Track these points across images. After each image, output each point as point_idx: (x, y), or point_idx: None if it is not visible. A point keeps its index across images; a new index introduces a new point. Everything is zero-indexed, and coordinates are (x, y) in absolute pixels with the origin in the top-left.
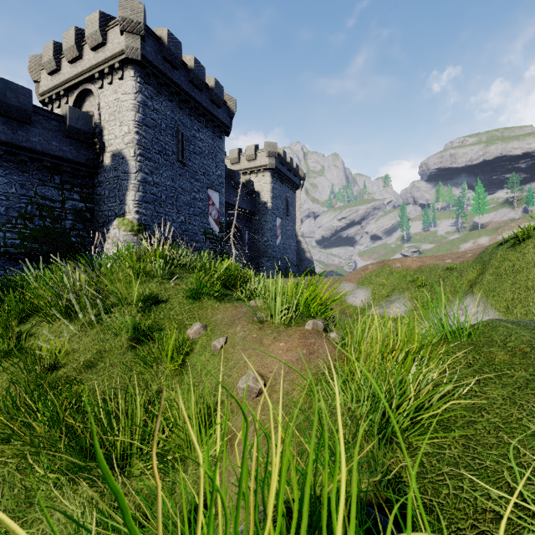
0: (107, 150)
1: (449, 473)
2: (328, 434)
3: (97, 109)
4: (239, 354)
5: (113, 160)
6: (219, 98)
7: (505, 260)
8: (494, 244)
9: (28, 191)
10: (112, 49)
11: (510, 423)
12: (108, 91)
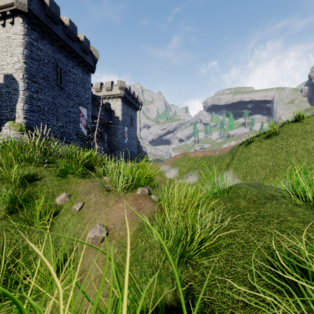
0: (0, 72)
1: (218, 278)
2: (148, 263)
3: None
4: (91, 213)
5: (5, 79)
6: (87, 48)
7: (242, 152)
8: (238, 144)
9: None
10: (4, 0)
11: (249, 242)
12: (1, 30)
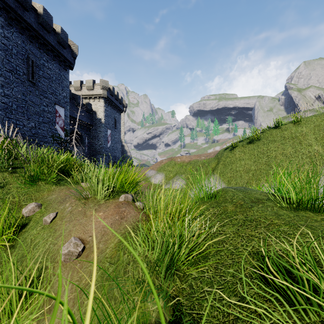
0: None
1: (207, 290)
2: (131, 278)
3: None
4: (65, 225)
5: None
6: (64, 41)
7: (227, 157)
8: (223, 149)
9: None
10: None
11: (238, 248)
12: None
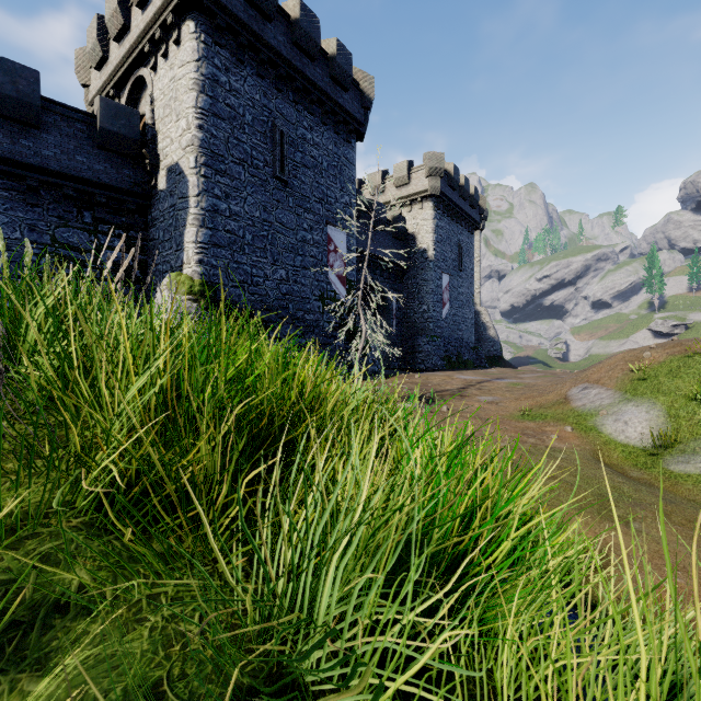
0: (161, 165)
1: None
2: None
3: (148, 102)
4: None
5: (168, 179)
6: (345, 73)
7: None
8: None
9: (42, 235)
10: None
11: None
12: (162, 70)
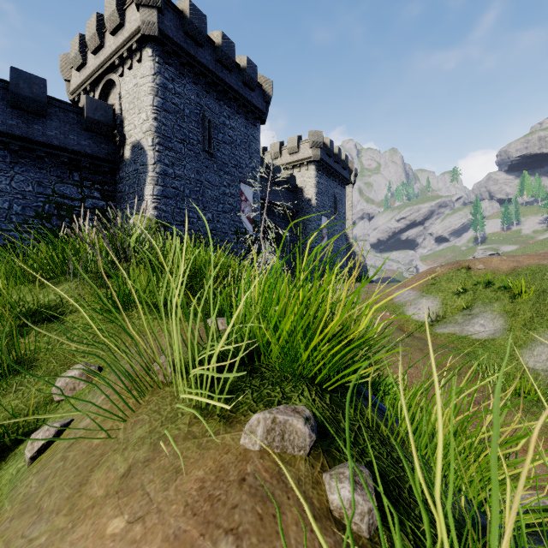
0: (127, 142)
1: None
2: None
3: (118, 98)
4: None
5: (132, 152)
6: (252, 79)
7: None
8: None
9: (46, 188)
10: (129, 29)
11: None
12: (128, 78)
